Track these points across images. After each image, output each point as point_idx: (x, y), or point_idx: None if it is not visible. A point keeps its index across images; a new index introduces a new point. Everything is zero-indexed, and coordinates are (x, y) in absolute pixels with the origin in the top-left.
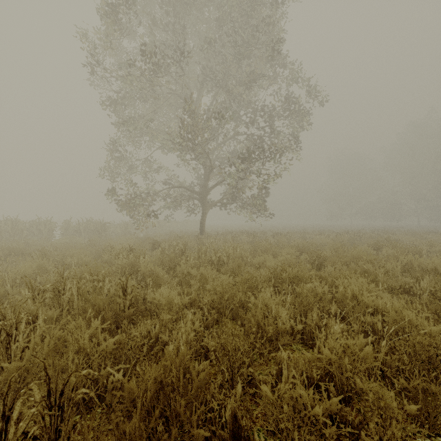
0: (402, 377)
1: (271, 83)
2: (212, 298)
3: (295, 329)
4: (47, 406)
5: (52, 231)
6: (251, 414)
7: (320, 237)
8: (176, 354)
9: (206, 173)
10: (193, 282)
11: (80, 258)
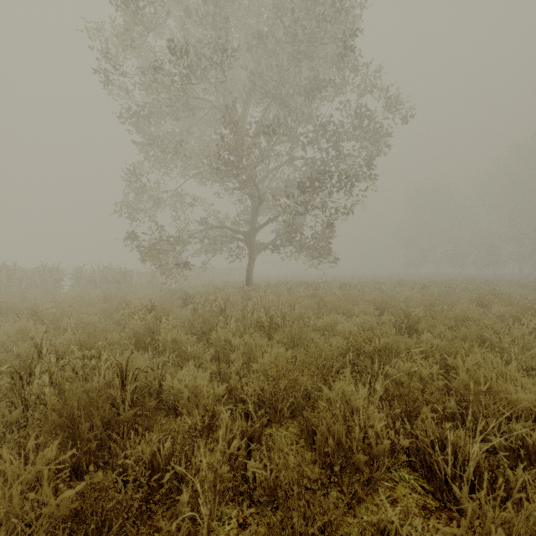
0: None
1: (338, 89)
2: (261, 386)
3: (398, 446)
4: None
5: (59, 282)
6: None
7: (401, 289)
8: None
9: (254, 208)
10: (234, 356)
11: (82, 319)
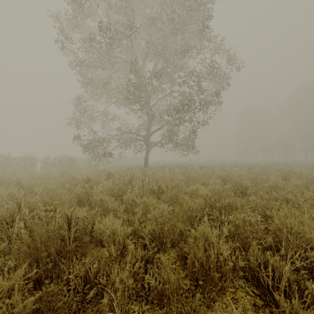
0: None
1: (198, 51)
2: (153, 228)
3: (238, 266)
4: None
5: (34, 165)
6: None
7: (236, 169)
8: None
9: (149, 121)
10: (137, 210)
11: (47, 187)
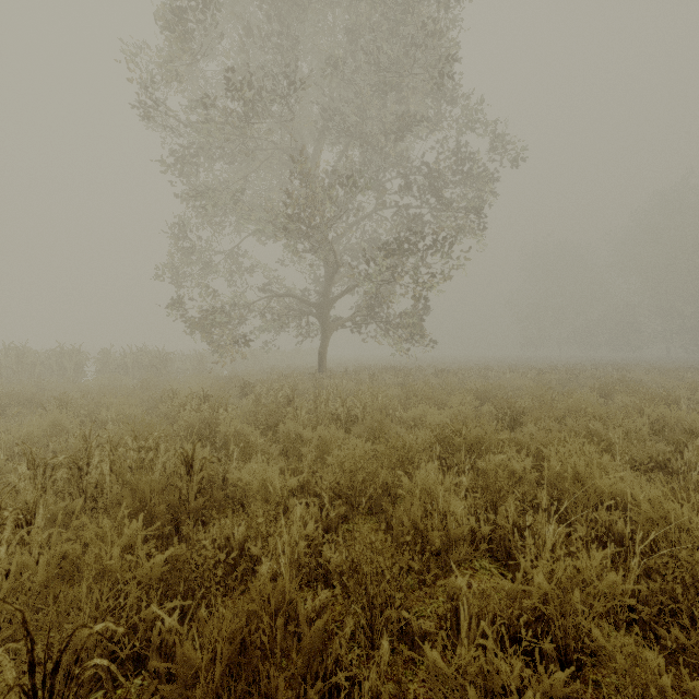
0: (675, 626)
1: (432, 127)
2: (337, 478)
3: (479, 534)
4: (26, 696)
5: (81, 367)
6: (405, 691)
7: (511, 376)
8: (270, 589)
9: (328, 274)
10: (307, 450)
11: (123, 411)
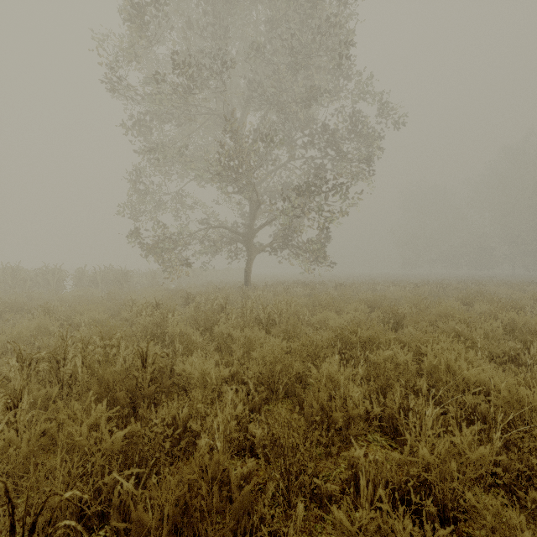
0: (531, 490)
1: (333, 97)
2: (260, 369)
3: (372, 413)
4: None
5: (61, 282)
6: None
7: (393, 289)
8: (207, 462)
9: (252, 210)
10: (236, 347)
11: (93, 316)
